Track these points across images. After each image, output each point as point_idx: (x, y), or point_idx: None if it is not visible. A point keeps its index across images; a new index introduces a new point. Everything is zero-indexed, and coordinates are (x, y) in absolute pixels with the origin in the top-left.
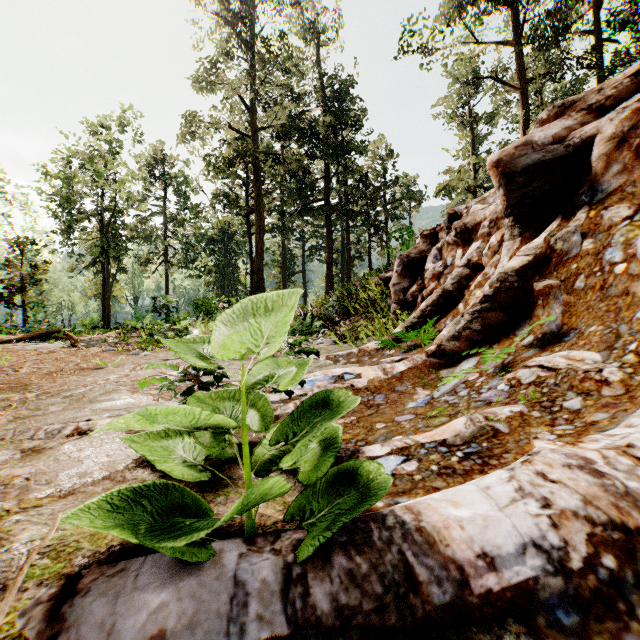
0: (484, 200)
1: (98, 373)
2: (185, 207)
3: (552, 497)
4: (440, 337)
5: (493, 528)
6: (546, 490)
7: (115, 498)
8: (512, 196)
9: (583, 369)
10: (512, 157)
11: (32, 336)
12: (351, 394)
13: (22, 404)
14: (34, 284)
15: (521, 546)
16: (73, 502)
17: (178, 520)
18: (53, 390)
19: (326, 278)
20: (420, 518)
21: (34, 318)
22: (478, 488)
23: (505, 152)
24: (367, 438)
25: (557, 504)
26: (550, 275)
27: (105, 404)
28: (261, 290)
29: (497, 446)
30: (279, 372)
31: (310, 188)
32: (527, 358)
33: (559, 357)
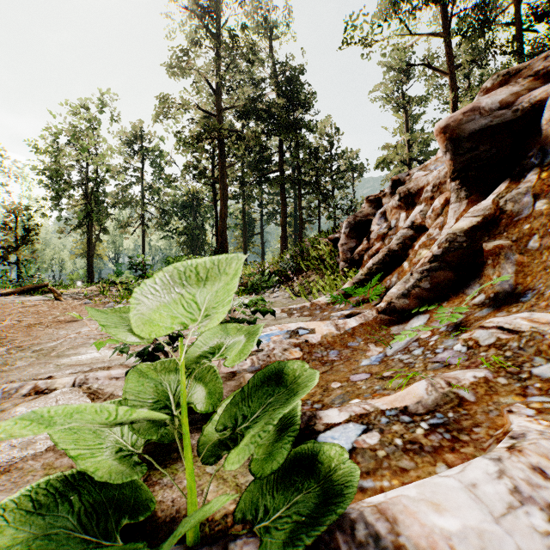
0: (425, 167)
1: (72, 326)
2: (159, 177)
3: None
4: (390, 295)
5: None
6: (549, 494)
7: (39, 492)
8: (459, 160)
9: None
10: (460, 123)
11: (22, 290)
12: (311, 369)
13: None
14: (27, 244)
15: None
16: (5, 484)
17: None
18: (24, 344)
19: (281, 239)
20: (397, 529)
21: (27, 274)
22: (462, 484)
23: (453, 118)
24: (323, 399)
25: None
26: (500, 235)
27: (71, 359)
28: (225, 249)
29: (465, 417)
30: (230, 342)
31: (267, 161)
32: (481, 318)
33: (520, 319)
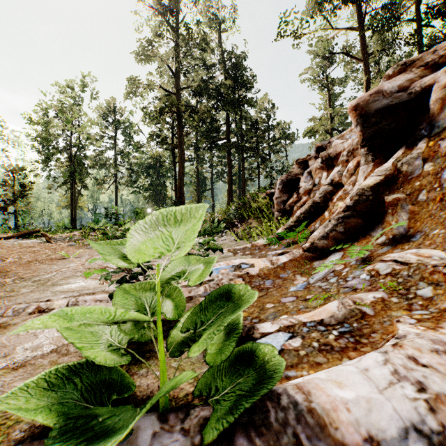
0: (342, 137)
1: (62, 262)
2: (129, 144)
3: (425, 381)
4: (313, 237)
5: (376, 411)
6: (419, 374)
7: (51, 376)
8: (367, 132)
9: (431, 264)
10: (367, 102)
11: (20, 234)
12: (249, 288)
13: (1, 287)
14: (22, 198)
15: (403, 430)
16: (22, 374)
17: (95, 410)
18: (26, 276)
19: (228, 194)
20: (310, 399)
21: (22, 222)
22: (358, 369)
23: (362, 99)
24: (260, 316)
25: (431, 388)
26: (397, 190)
27: (63, 287)
28: (182, 202)
29: (365, 326)
30: (190, 269)
31: (216, 130)
32: (382, 254)
33: (410, 254)
